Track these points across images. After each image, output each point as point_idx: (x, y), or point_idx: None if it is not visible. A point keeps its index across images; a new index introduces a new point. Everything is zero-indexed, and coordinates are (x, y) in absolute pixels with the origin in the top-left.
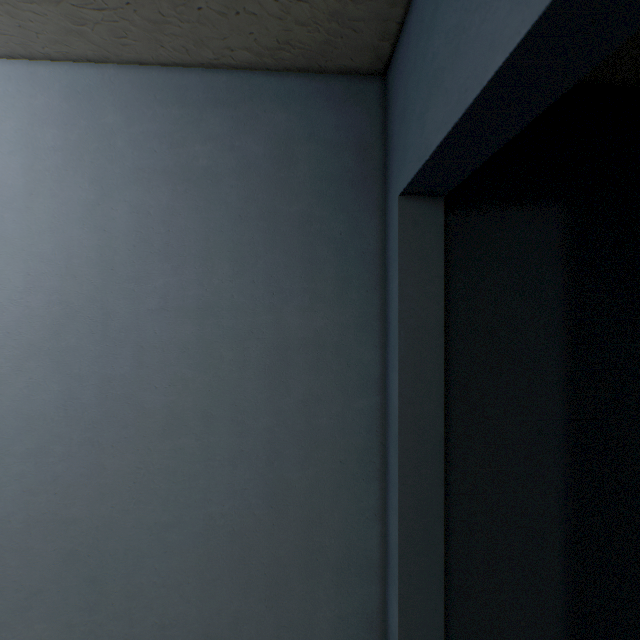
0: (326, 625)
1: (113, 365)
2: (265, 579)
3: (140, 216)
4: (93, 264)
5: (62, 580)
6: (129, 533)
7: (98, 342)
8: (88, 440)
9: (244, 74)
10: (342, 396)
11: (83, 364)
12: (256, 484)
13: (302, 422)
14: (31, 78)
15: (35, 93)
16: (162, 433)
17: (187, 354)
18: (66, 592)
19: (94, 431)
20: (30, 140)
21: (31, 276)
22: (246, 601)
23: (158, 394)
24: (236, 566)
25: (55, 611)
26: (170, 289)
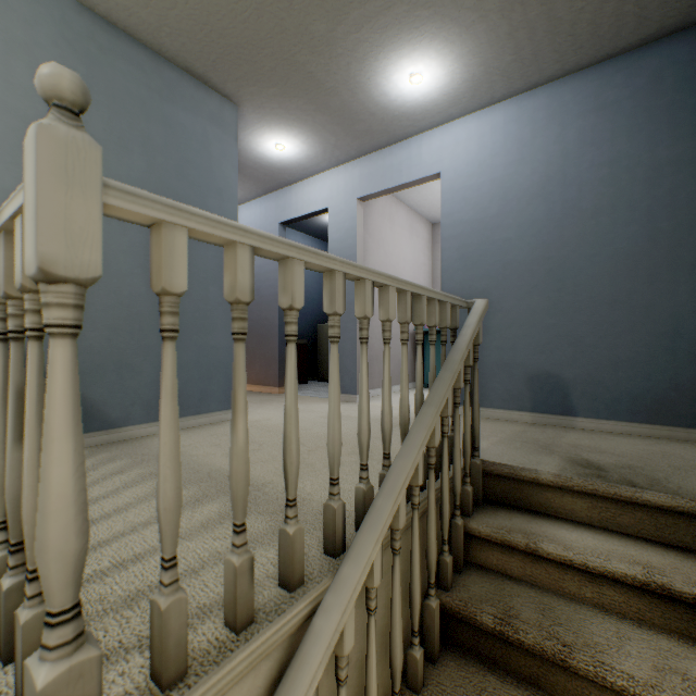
0: (683, 295)
1: (567, 195)
2: (645, 275)
3: (579, 132)
4: (558, 158)
5: (545, 281)
6: (574, 261)
7: (560, 187)
8: (556, 226)
9: (633, 52)
10: (694, 183)
11: (554, 197)
12: (640, 233)
13: (667, 200)
14: (532, 97)
15: (534, 101)
16: (590, 218)
17: (602, 183)
18: (547, 286)
19: (559, 222)
20: (532, 120)
21: (532, 170)
22: (634, 285)
23: (588, 202)
24: (628, 270)
25: (542, 293)
26: (594, 158)
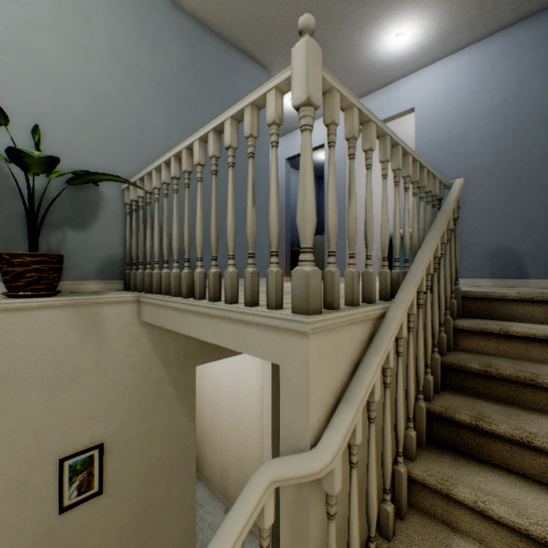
0: None
1: (521, 112)
2: None
3: (531, 63)
4: (513, 84)
5: (502, 179)
6: (527, 161)
7: (515, 107)
8: (511, 136)
9: None
10: None
11: (509, 115)
12: None
13: None
14: (491, 41)
15: (492, 45)
16: (540, 127)
17: None
18: (503, 182)
19: (513, 133)
20: (491, 58)
21: (491, 96)
22: None
23: (539, 115)
24: None
25: (499, 188)
26: (544, 81)
